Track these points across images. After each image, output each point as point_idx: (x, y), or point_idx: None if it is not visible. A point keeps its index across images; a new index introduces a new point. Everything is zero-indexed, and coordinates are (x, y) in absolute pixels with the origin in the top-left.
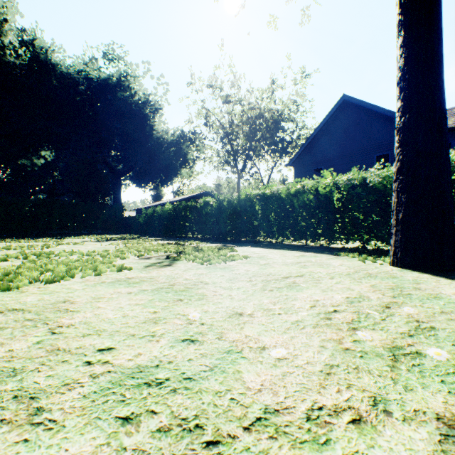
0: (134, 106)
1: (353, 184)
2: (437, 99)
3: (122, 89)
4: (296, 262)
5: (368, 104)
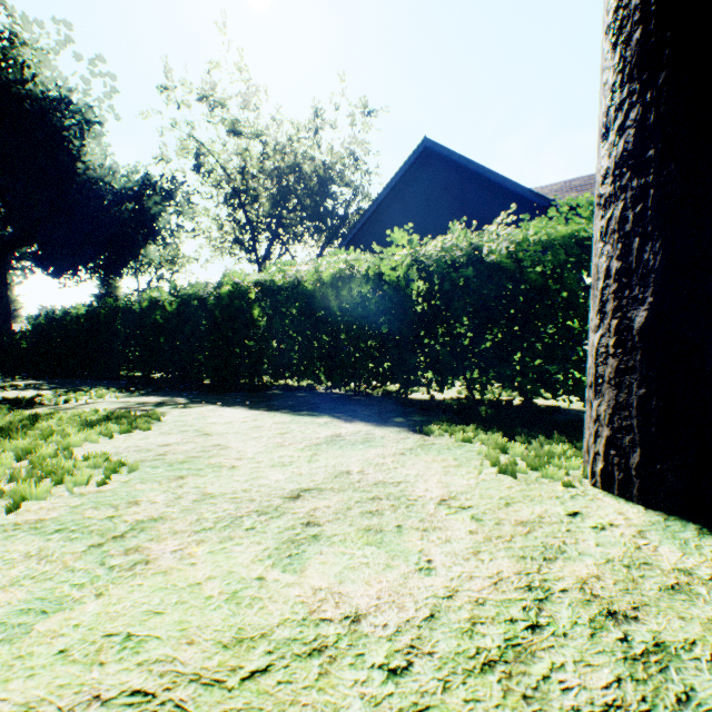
0: (27, 103)
1: (454, 259)
2: None
3: None
4: (285, 494)
5: (462, 158)
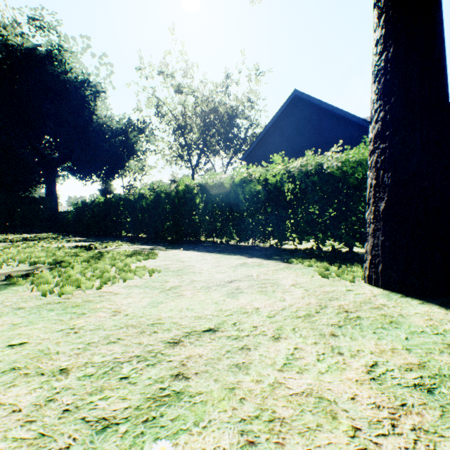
0: (68, 85)
1: (308, 171)
2: (437, 22)
3: (54, 64)
4: (226, 281)
5: (318, 101)
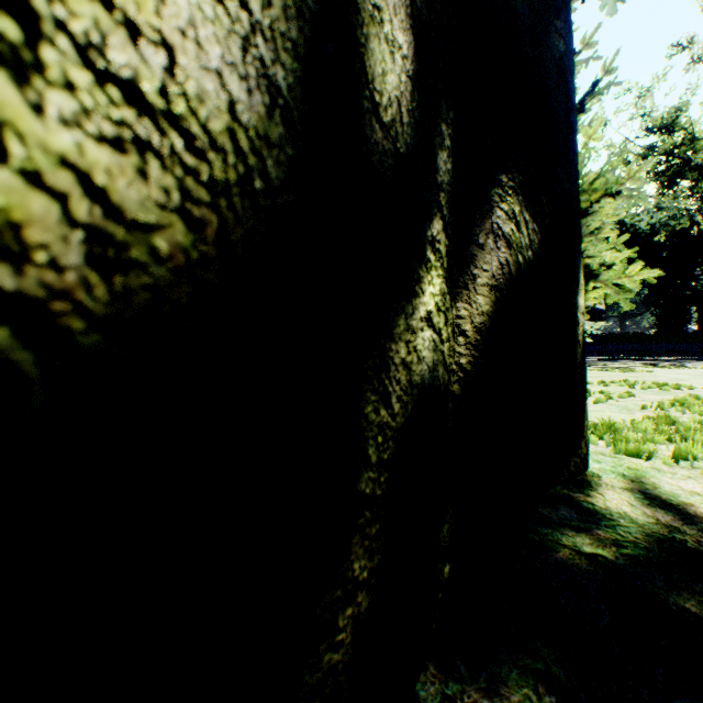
0: None
1: None
2: None
3: None
4: None
5: None
